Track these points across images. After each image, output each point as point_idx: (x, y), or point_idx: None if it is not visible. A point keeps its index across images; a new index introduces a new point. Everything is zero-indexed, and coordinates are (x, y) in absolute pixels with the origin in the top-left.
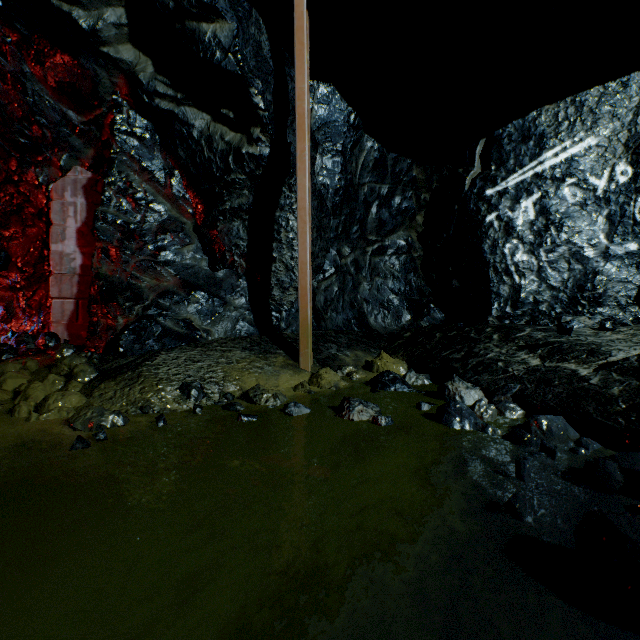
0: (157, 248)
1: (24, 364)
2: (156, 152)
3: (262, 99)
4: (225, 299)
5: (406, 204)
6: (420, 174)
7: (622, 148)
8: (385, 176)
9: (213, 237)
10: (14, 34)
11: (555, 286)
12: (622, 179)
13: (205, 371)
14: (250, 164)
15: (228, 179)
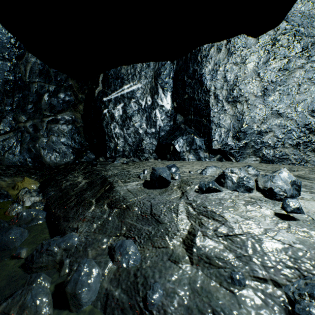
0: None
1: None
2: None
3: None
4: None
5: (68, 98)
6: (76, 84)
7: (149, 91)
8: (51, 80)
9: None
10: None
11: (130, 144)
12: (149, 103)
13: None
14: None
15: None
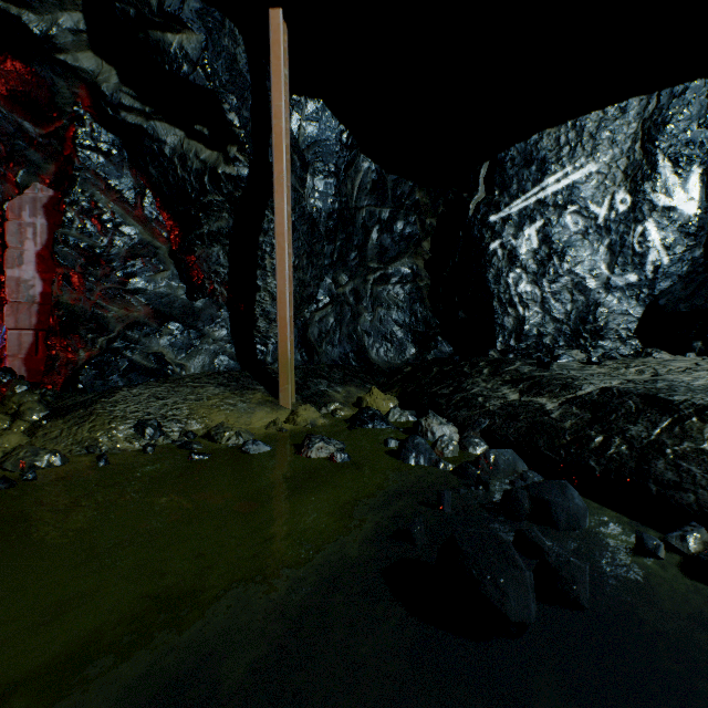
0: (126, 275)
1: None
2: (125, 169)
3: (237, 116)
4: (203, 331)
5: (410, 229)
6: (424, 197)
7: (621, 176)
8: (385, 199)
9: (191, 263)
10: None
11: (558, 318)
12: (622, 208)
13: (169, 408)
14: (228, 185)
15: (205, 201)
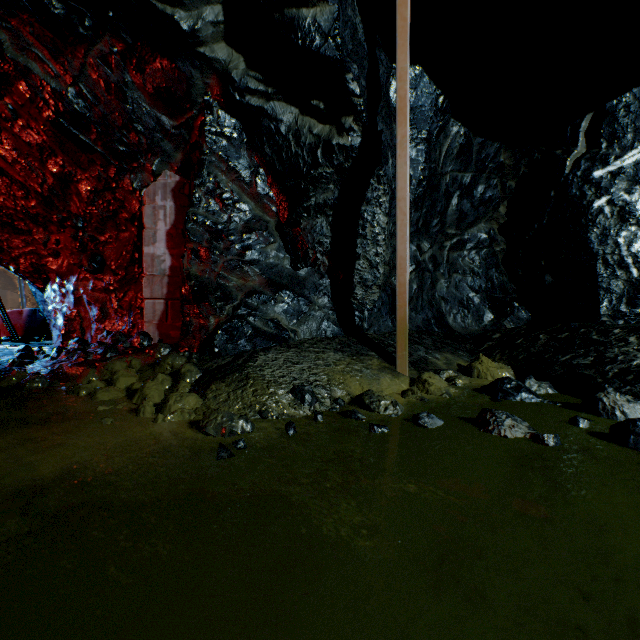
0: (243, 247)
1: (129, 362)
2: (242, 151)
3: (358, 85)
4: (309, 298)
5: (490, 193)
6: (507, 159)
7: None
8: (469, 163)
9: (296, 235)
10: (119, 44)
11: None
12: None
13: (308, 374)
14: (339, 156)
15: (315, 174)
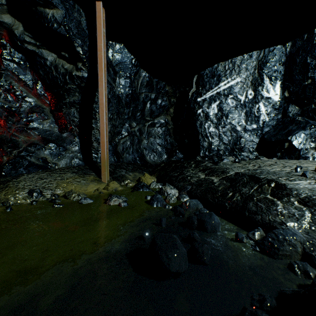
0: (28, 121)
1: None
2: (27, 71)
3: (81, 49)
4: (66, 147)
5: (164, 103)
6: (170, 89)
7: (250, 83)
8: (153, 89)
9: (60, 116)
10: None
11: (225, 143)
12: (250, 97)
13: (46, 183)
14: (78, 80)
15: (67, 87)
